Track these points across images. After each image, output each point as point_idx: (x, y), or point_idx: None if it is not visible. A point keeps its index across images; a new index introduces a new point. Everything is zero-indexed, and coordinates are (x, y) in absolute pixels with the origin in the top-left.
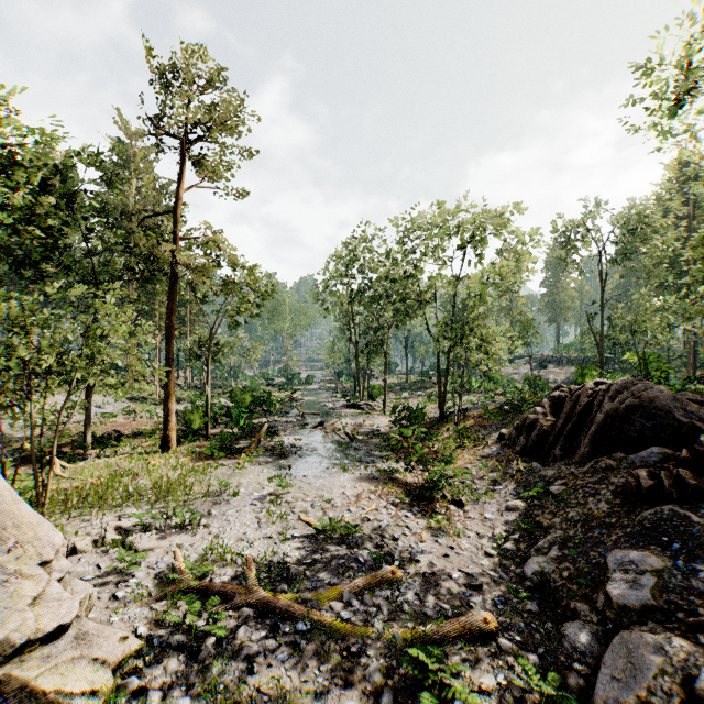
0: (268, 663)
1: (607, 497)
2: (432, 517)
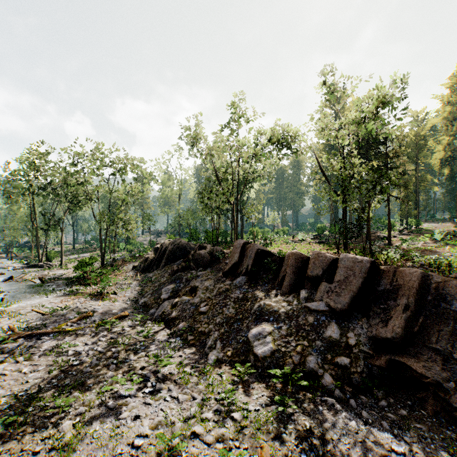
0: (42, 344)
1: (167, 276)
2: (103, 300)
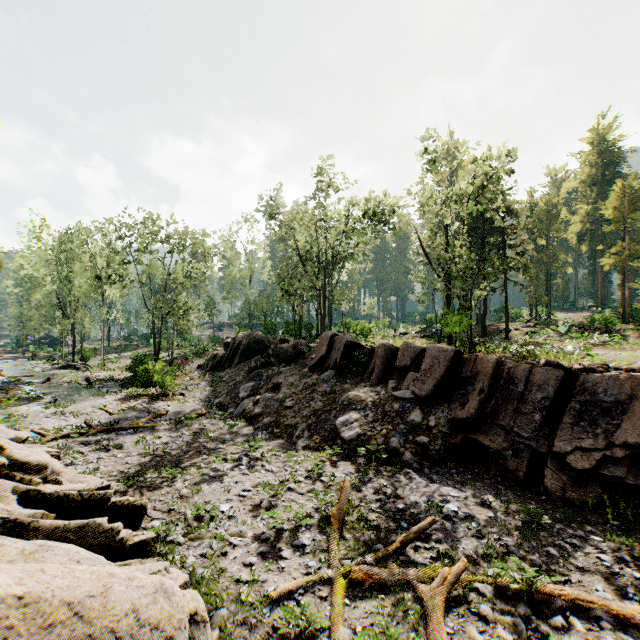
0: (124, 437)
1: (243, 375)
2: (170, 401)
